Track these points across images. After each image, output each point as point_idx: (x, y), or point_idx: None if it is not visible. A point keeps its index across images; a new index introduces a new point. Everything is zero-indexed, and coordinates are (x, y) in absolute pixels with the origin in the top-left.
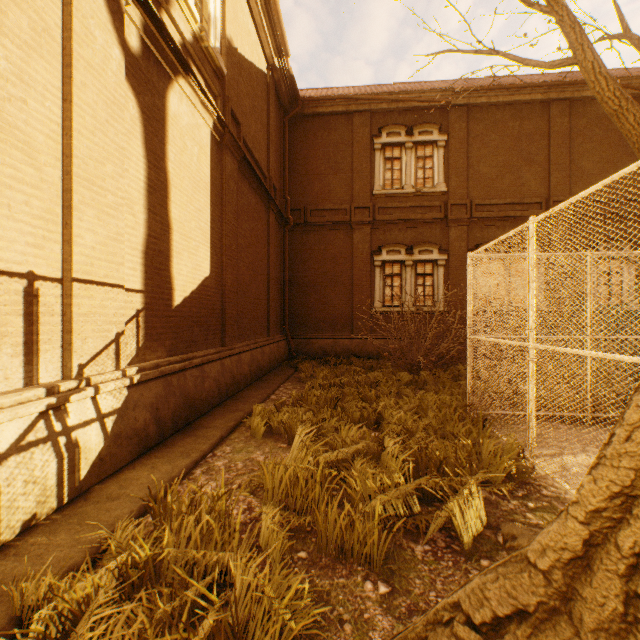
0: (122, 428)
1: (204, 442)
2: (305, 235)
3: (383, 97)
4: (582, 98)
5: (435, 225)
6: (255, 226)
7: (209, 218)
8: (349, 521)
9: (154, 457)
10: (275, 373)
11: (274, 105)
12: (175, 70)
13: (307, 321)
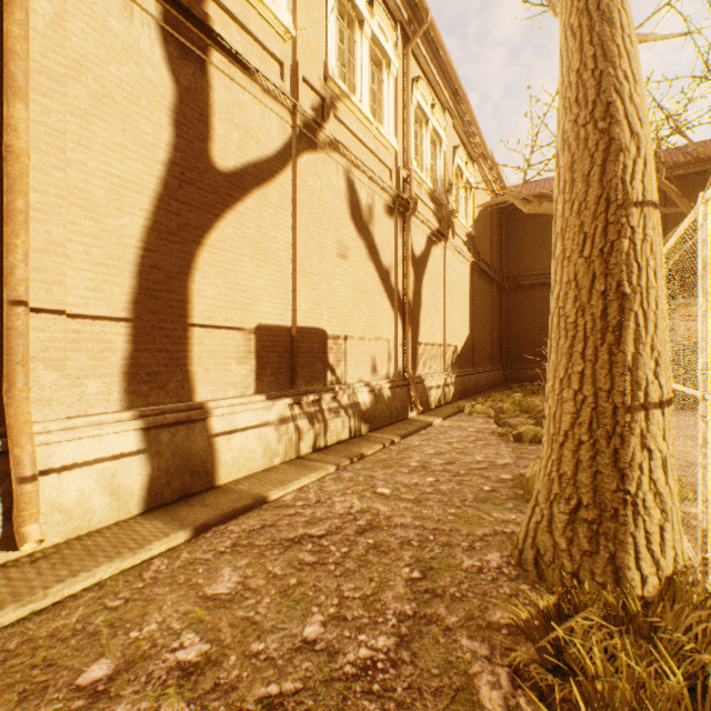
0: (455, 388)
1: None
2: (517, 294)
3: None
4: None
5: None
6: (484, 300)
7: (468, 308)
8: (528, 405)
9: (462, 400)
10: (497, 388)
11: (495, 215)
12: (460, 257)
13: (518, 356)
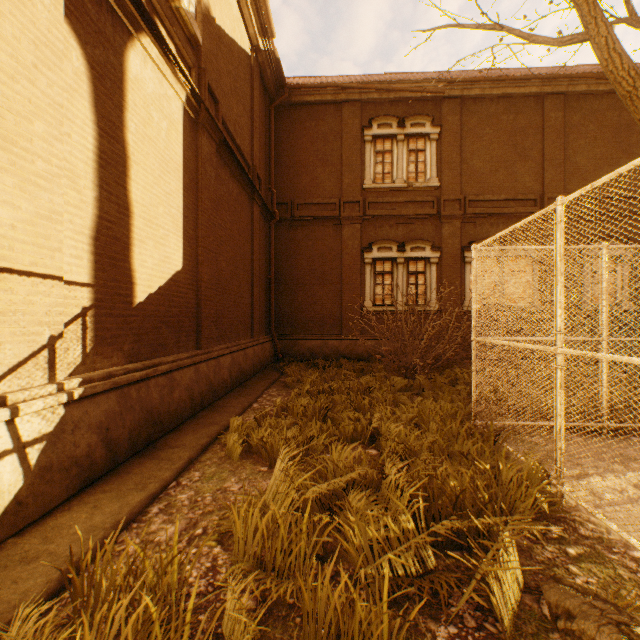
0: (53, 458)
1: (167, 467)
2: (292, 230)
3: (374, 86)
4: (576, 92)
5: (428, 221)
6: (237, 218)
7: (181, 204)
8: (347, 601)
9: (100, 491)
10: (259, 377)
11: (259, 90)
12: (136, 25)
13: (294, 321)
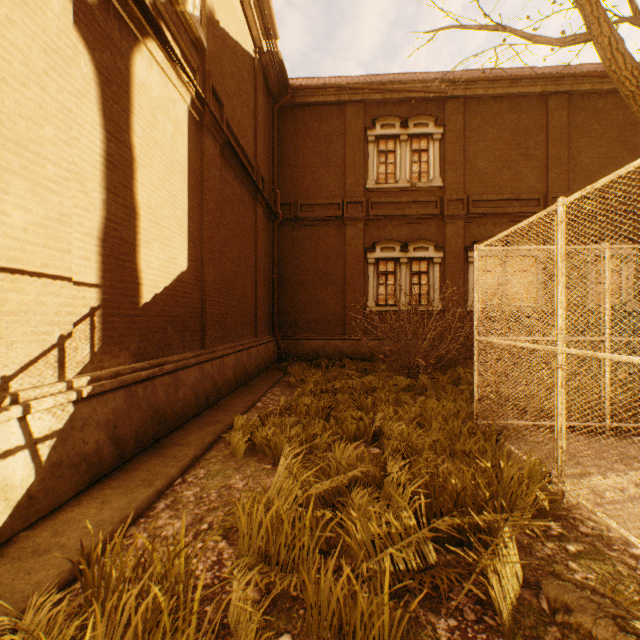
0: (63, 454)
1: (173, 464)
2: (295, 231)
3: (377, 86)
4: (581, 92)
5: (431, 221)
6: (241, 219)
7: (186, 206)
8: (349, 593)
9: (108, 487)
10: (263, 377)
11: (262, 91)
12: (142, 30)
13: (297, 321)
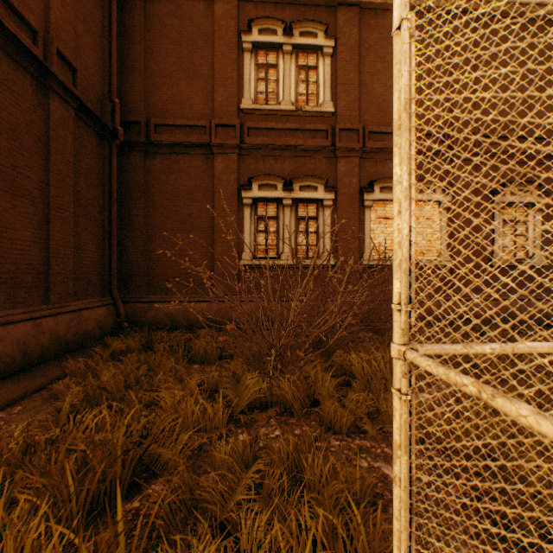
0: None
1: None
2: (148, 159)
3: None
4: (488, 13)
5: (320, 155)
6: None
7: None
8: None
9: None
10: (29, 374)
11: None
12: None
13: (151, 278)
